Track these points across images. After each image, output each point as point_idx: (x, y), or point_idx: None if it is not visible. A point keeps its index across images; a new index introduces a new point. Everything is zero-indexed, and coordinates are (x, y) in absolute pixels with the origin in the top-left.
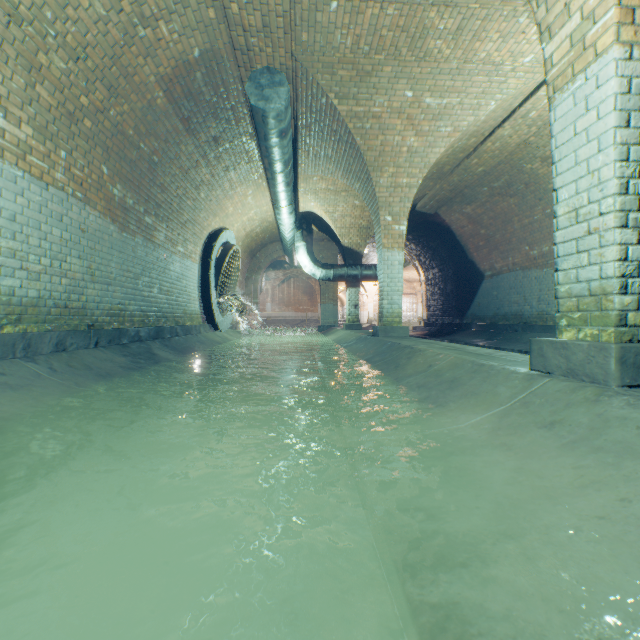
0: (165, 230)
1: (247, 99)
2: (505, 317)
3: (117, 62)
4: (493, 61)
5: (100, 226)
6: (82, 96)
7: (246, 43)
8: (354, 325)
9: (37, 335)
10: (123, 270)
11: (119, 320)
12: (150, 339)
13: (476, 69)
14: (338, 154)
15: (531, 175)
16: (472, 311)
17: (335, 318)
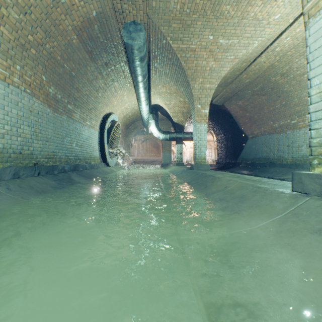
0: (79, 113)
1: (123, 41)
2: (259, 159)
3: (49, 17)
4: (257, 18)
5: (41, 109)
6: (29, 35)
7: (121, 8)
8: (180, 163)
9: (1, 169)
10: (55, 133)
11: (53, 161)
12: (71, 171)
13: (248, 23)
14: (172, 72)
15: (274, 83)
16: (241, 156)
17: (170, 160)
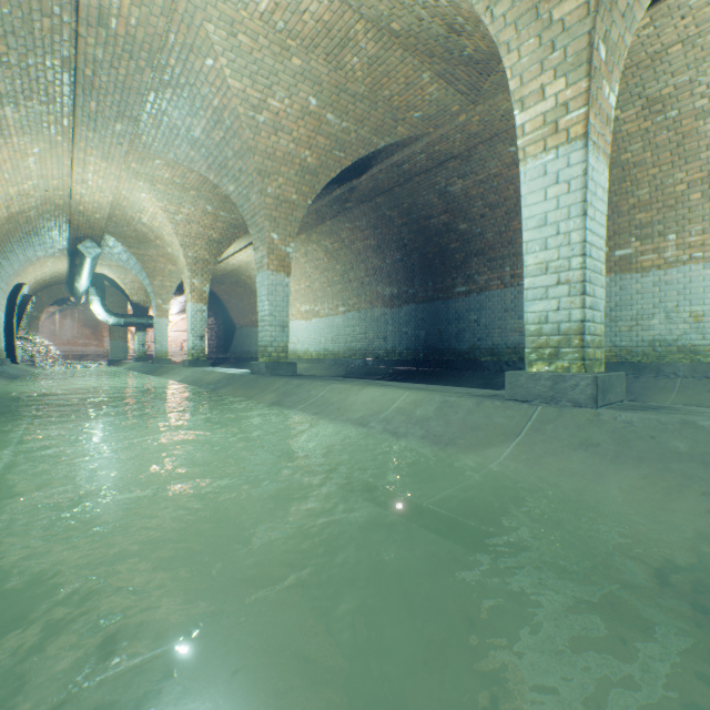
0: None
1: (71, 236)
2: (245, 353)
3: (8, 236)
4: None
5: None
6: None
7: (79, 228)
8: (143, 359)
9: None
10: None
11: None
12: None
13: None
14: (129, 262)
15: (246, 281)
16: (232, 349)
17: (126, 353)
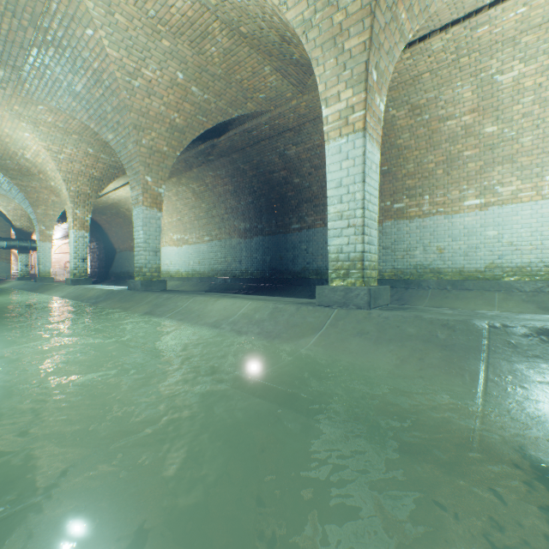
0: None
1: None
2: (125, 273)
3: None
4: None
5: None
6: None
7: None
8: (26, 278)
9: None
10: None
11: None
12: None
13: None
14: (12, 191)
15: (125, 213)
16: (113, 270)
17: (9, 273)
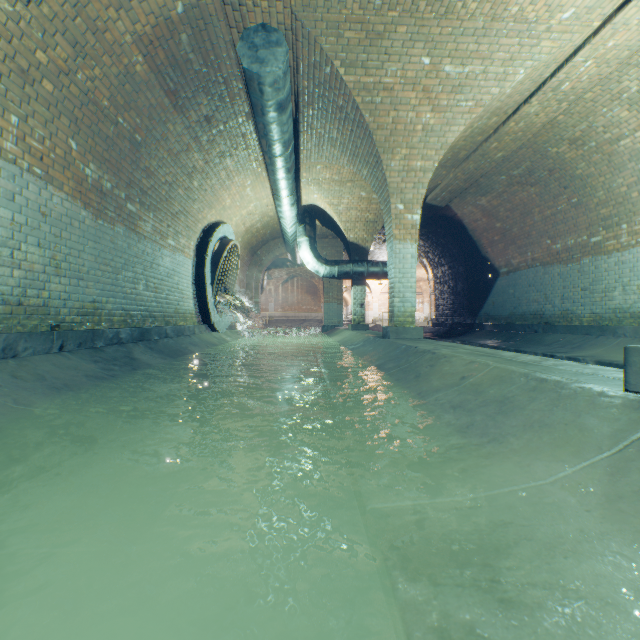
0: (152, 220)
1: (241, 69)
2: (523, 317)
3: (82, 12)
4: (526, 18)
5: (68, 210)
6: (38, 51)
7: None
8: (360, 325)
9: None
10: (99, 263)
11: (94, 320)
12: (133, 341)
13: (505, 28)
14: (344, 136)
15: (556, 160)
16: (485, 310)
17: (339, 318)
